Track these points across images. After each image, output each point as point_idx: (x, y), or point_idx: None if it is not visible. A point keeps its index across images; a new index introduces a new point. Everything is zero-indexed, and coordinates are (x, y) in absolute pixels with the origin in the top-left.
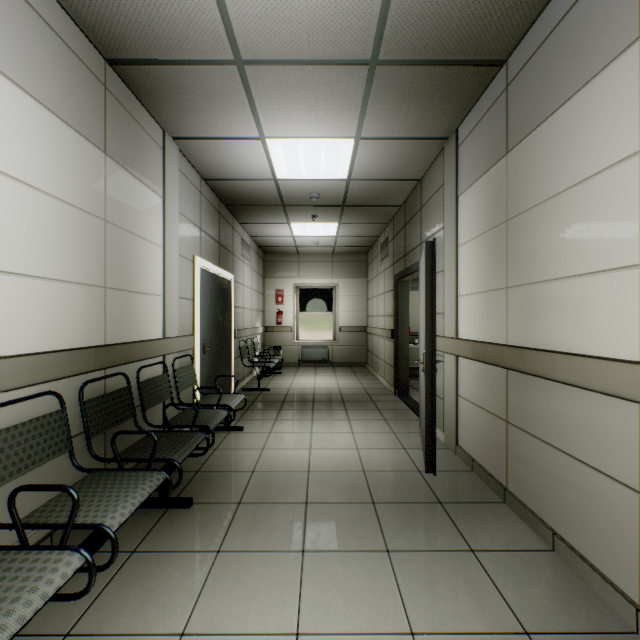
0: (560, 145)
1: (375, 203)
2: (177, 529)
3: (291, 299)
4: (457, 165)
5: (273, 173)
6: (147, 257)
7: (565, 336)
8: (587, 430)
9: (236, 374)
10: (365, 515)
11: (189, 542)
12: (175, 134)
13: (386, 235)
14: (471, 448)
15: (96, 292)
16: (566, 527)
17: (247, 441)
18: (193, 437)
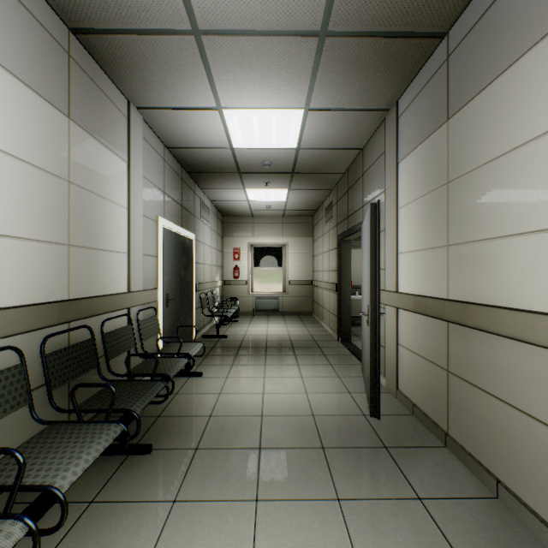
0: (504, 108)
1: (321, 170)
2: (135, 477)
3: (246, 256)
4: (398, 134)
5: (230, 142)
6: (112, 217)
7: (509, 292)
8: (534, 384)
9: (197, 323)
10: (315, 461)
11: (146, 491)
12: (139, 104)
13: (330, 199)
14: (411, 393)
15: (59, 249)
16: (511, 476)
17: (206, 386)
18: (153, 386)
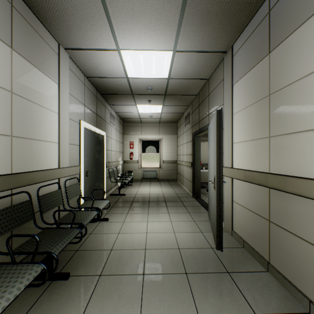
0: None
1: (182, 93)
2: (55, 299)
3: (137, 146)
4: (232, 66)
5: (126, 74)
6: (46, 118)
7: None
8: None
9: (107, 186)
10: (181, 284)
11: (61, 311)
12: (66, 46)
13: (188, 112)
14: (242, 233)
15: (3, 139)
16: None
17: (110, 228)
18: (71, 232)
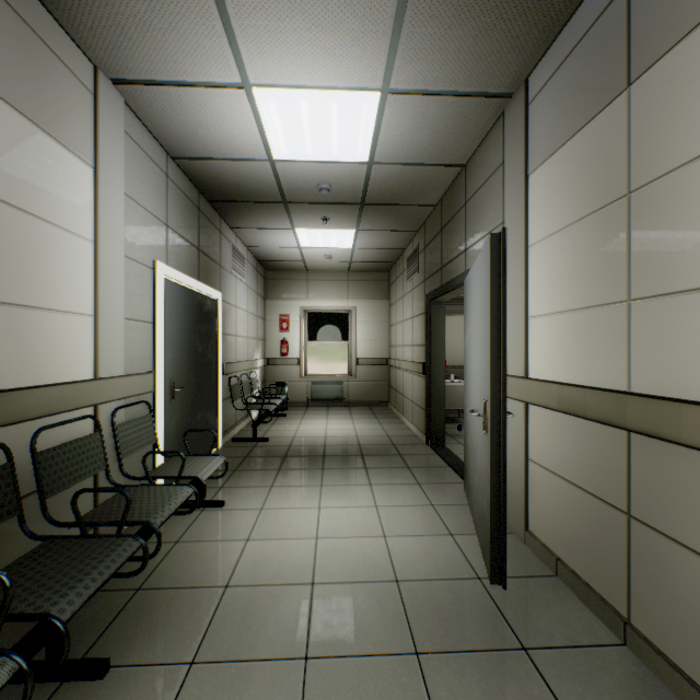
0: None
1: (403, 201)
2: None
3: (298, 325)
4: (527, 130)
5: (267, 150)
6: (60, 253)
7: None
8: None
9: (225, 420)
10: (406, 687)
11: None
12: (114, 74)
13: (414, 246)
14: (553, 540)
15: None
16: None
17: (226, 525)
18: (114, 550)
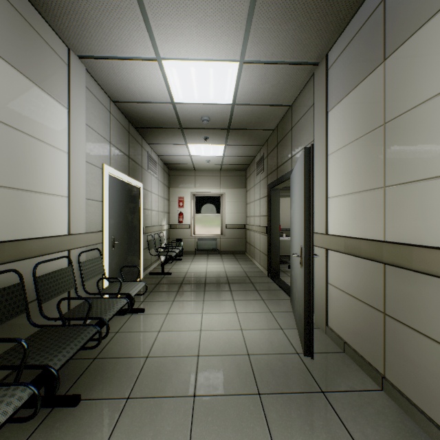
0: None
1: (254, 127)
2: (54, 439)
3: (189, 204)
4: (327, 85)
5: (171, 97)
6: (49, 160)
7: None
8: None
9: (145, 261)
10: (252, 411)
11: None
12: (80, 52)
13: (261, 154)
14: (342, 331)
15: None
16: None
17: (146, 323)
18: (83, 333)
